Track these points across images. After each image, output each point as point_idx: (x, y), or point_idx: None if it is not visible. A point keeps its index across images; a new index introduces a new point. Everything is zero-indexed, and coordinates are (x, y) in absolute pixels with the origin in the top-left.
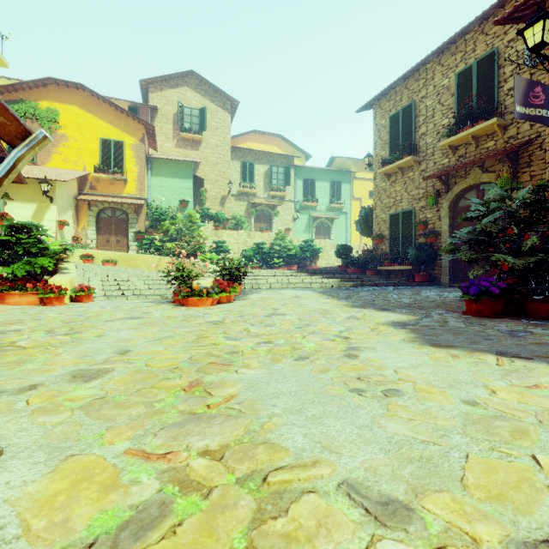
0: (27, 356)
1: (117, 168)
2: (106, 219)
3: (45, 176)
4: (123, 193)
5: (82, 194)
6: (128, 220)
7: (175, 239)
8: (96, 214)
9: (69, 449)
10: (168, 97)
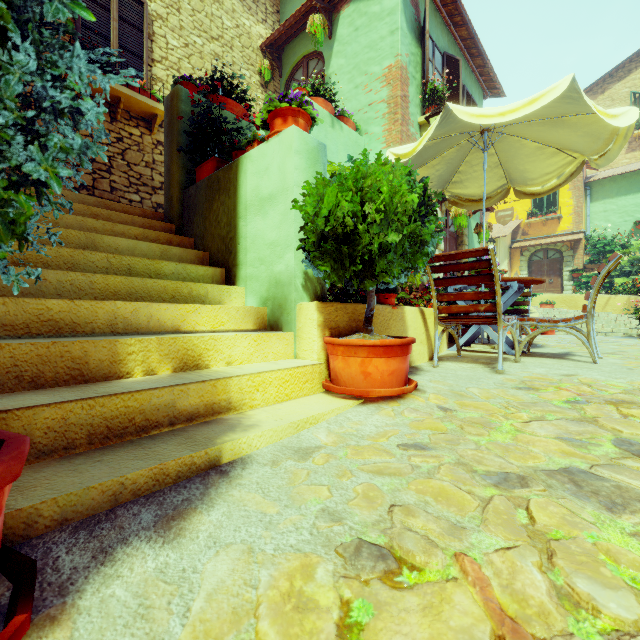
0: (565, 347)
1: (549, 208)
2: (537, 261)
3: (491, 236)
4: (555, 231)
5: (514, 242)
6: (561, 258)
7: (627, 272)
8: (527, 259)
9: (627, 360)
10: (613, 95)
